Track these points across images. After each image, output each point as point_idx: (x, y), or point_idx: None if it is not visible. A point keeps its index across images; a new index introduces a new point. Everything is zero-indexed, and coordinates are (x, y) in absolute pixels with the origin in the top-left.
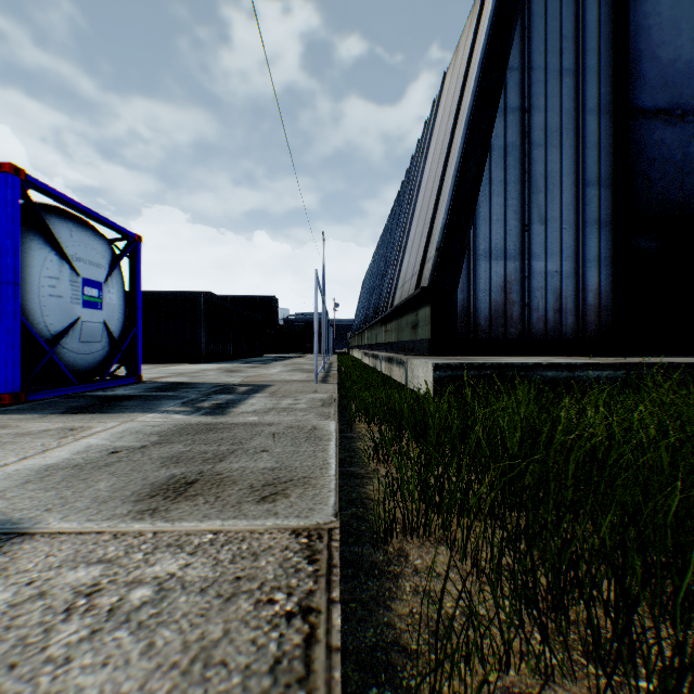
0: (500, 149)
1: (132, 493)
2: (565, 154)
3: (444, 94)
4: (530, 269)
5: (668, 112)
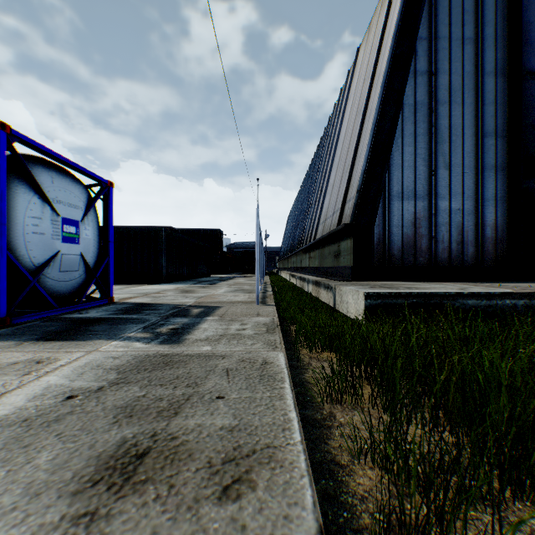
0: (410, 106)
1: (73, 475)
2: (466, 110)
3: (357, 65)
4: (436, 207)
5: None
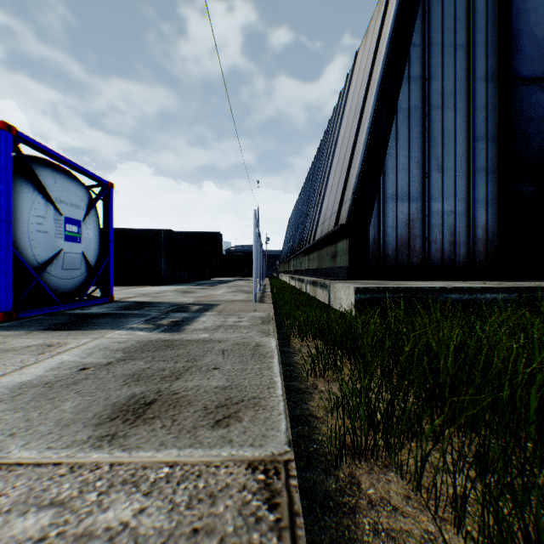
0: (405, 110)
1: (94, 415)
2: (458, 115)
3: (356, 69)
4: (430, 209)
5: (543, 79)
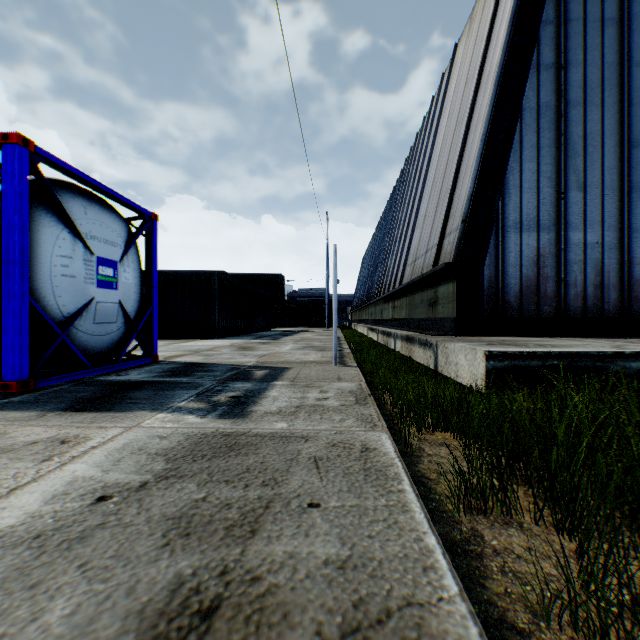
0: (532, 110)
1: None
2: (607, 113)
3: (455, 65)
4: (566, 241)
5: None
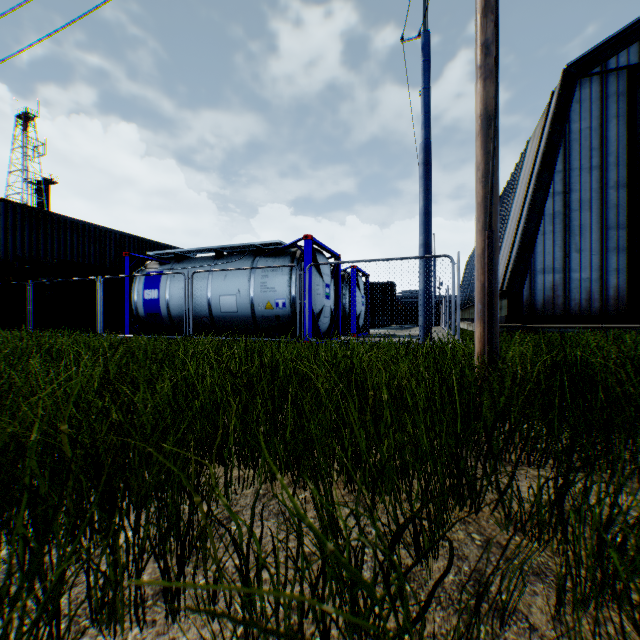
0: (549, 215)
1: None
2: (593, 213)
3: (525, 158)
4: (569, 278)
5: None
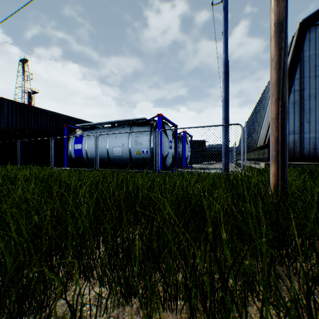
0: (291, 102)
1: None
2: (316, 101)
3: None
4: (303, 137)
5: None
